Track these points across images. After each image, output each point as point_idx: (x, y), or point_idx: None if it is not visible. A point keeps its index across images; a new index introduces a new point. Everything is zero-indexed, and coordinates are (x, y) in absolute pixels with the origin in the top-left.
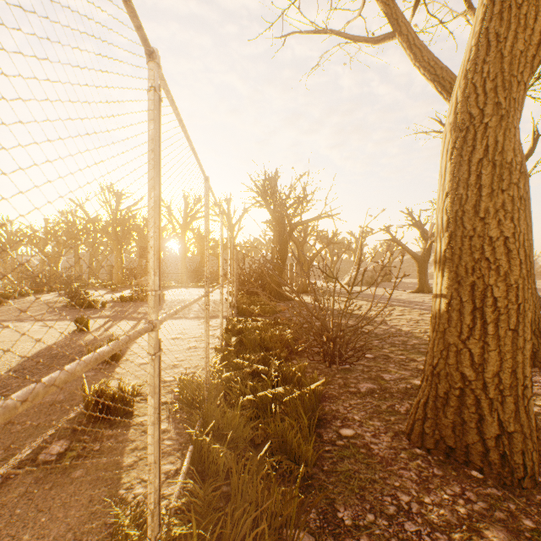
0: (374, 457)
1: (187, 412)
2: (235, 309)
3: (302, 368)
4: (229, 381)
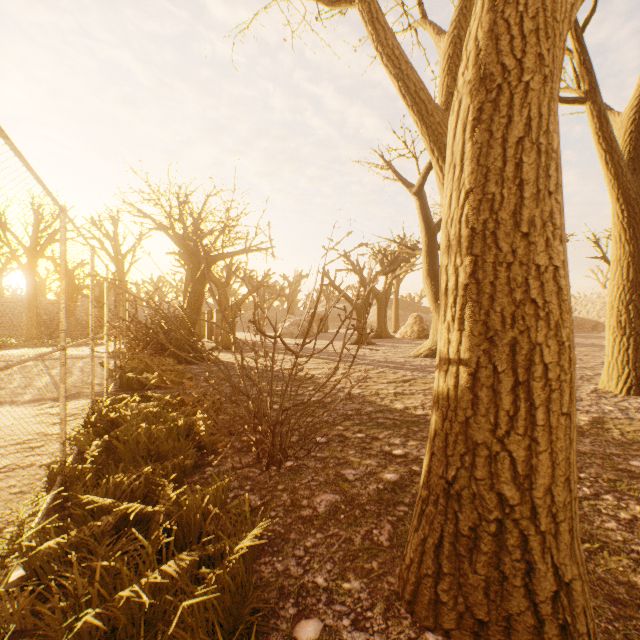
0: None
1: None
2: (116, 381)
3: (221, 488)
4: (62, 553)
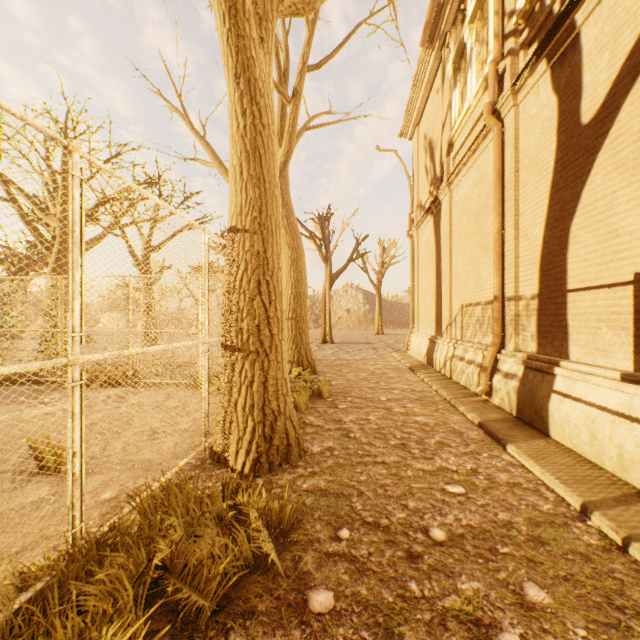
0: None
1: None
2: None
3: None
4: None
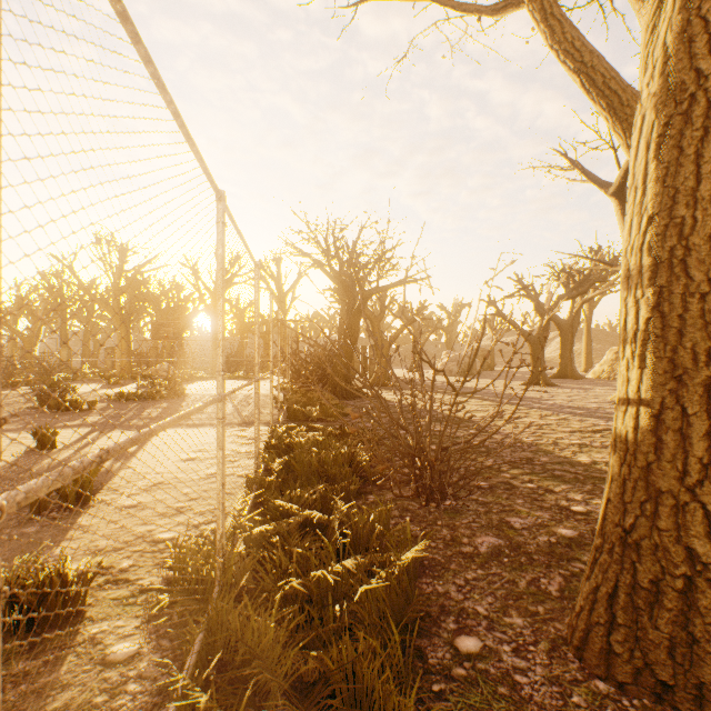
0: (525, 708)
1: (181, 614)
2: (284, 411)
3: (384, 513)
4: (265, 540)
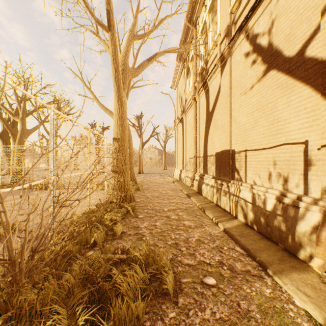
0: None
1: None
2: None
3: None
4: None
